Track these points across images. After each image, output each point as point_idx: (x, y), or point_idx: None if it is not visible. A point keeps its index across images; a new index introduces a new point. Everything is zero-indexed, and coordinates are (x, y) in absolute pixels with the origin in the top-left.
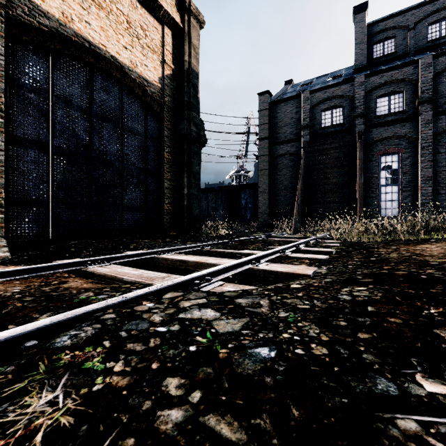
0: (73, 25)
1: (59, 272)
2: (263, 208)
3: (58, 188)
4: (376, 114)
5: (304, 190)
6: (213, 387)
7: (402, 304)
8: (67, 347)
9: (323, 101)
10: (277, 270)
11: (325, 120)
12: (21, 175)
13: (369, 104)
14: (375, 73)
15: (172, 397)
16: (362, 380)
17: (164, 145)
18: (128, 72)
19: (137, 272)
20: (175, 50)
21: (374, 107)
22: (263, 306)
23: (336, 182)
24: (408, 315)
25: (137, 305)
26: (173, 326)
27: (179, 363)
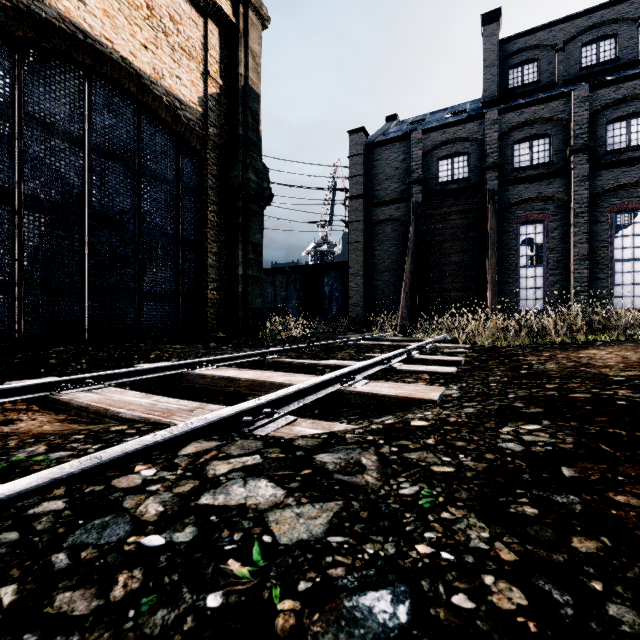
0: (57, 2)
1: (11, 402)
2: (356, 298)
3: (31, 262)
4: (514, 166)
5: (415, 272)
6: None
7: (620, 461)
8: None
9: (440, 145)
10: (382, 392)
11: (444, 172)
12: None
13: (504, 152)
14: (512, 108)
15: None
16: None
17: (208, 201)
18: (149, 84)
19: (148, 400)
20: (224, 57)
21: (511, 156)
22: (367, 469)
23: (458, 261)
24: None
25: (122, 474)
26: (182, 530)
27: None
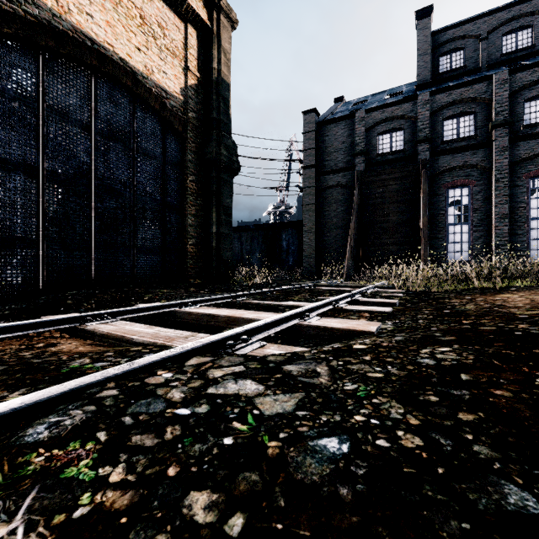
0: (71, 17)
1: (48, 331)
2: (309, 251)
3: (51, 224)
4: (443, 139)
5: (358, 229)
6: (262, 507)
7: (504, 370)
8: (41, 443)
9: (380, 122)
10: (331, 326)
11: (383, 145)
12: (1, 207)
13: (435, 127)
14: (441, 90)
15: (199, 527)
16: (482, 490)
17: (188, 173)
18: (142, 79)
19: (152, 330)
20: (201, 55)
21: (441, 131)
22: (321, 375)
23: (396, 220)
24: (517, 385)
25: (150, 376)
26: (200, 406)
27: (209, 466)
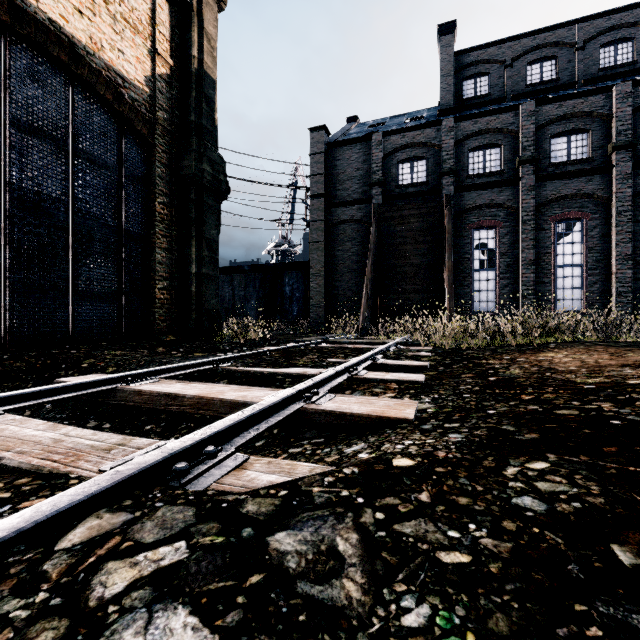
0: None
1: None
2: (317, 299)
3: None
4: (468, 173)
5: (376, 274)
6: None
7: None
8: None
9: (400, 148)
10: (351, 410)
11: (403, 175)
12: None
13: (460, 159)
14: (467, 117)
15: None
16: None
17: (156, 192)
18: (85, 55)
19: (53, 433)
20: (175, 36)
21: (466, 163)
22: (346, 565)
23: (417, 263)
24: None
25: None
26: None
27: None
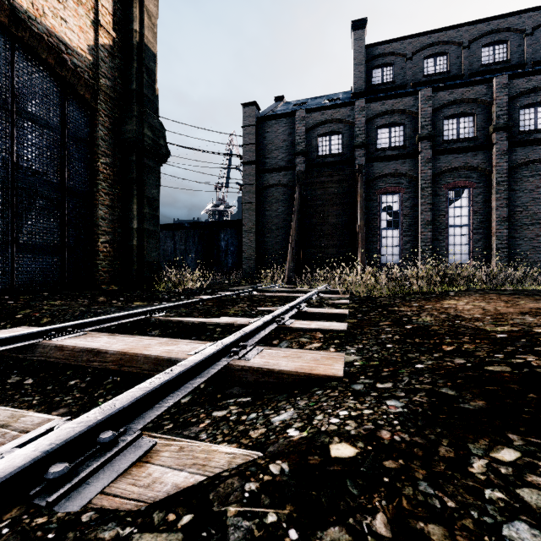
0: None
1: None
2: (249, 252)
3: None
4: (377, 147)
5: (299, 231)
6: None
7: None
8: None
9: (320, 124)
10: (278, 367)
11: (323, 147)
12: None
13: (370, 134)
14: (376, 99)
15: None
16: None
17: (99, 153)
18: (26, 19)
19: None
20: (117, 11)
21: (375, 138)
22: None
23: (335, 222)
24: None
25: None
26: None
27: None
